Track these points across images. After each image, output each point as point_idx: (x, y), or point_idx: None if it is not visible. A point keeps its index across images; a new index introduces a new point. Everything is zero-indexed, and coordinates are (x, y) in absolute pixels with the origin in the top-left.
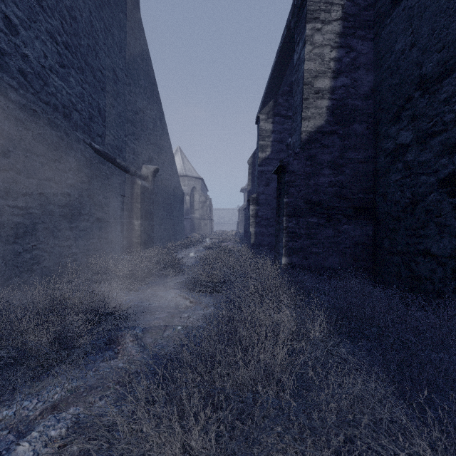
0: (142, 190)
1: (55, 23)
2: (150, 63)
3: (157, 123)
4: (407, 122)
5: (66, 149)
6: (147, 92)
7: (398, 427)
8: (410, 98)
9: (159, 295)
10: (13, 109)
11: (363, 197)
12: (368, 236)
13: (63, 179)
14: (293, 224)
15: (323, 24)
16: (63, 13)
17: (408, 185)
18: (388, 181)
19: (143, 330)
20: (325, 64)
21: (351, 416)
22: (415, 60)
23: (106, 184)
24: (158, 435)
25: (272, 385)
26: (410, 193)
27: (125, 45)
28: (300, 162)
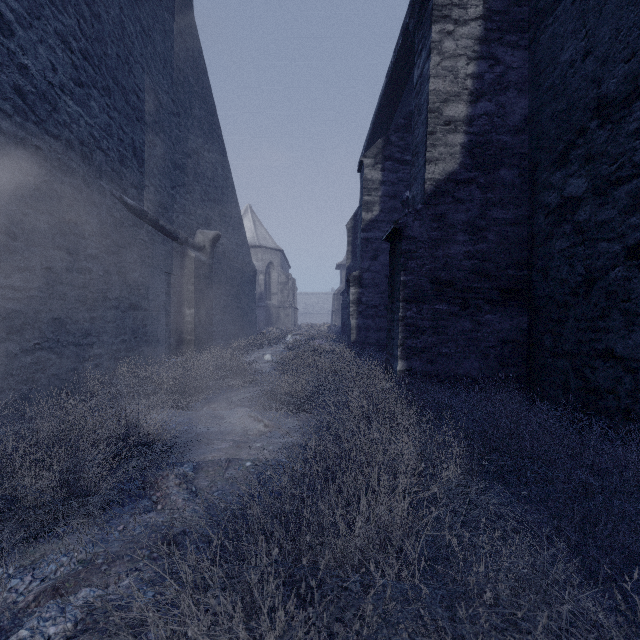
0: (196, 265)
1: (68, 21)
2: (208, 85)
3: (217, 171)
4: (579, 165)
5: (85, 205)
6: (204, 127)
7: (588, 625)
8: (582, 130)
9: (219, 415)
10: (6, 144)
11: (513, 274)
12: (521, 330)
13: (80, 248)
14: (414, 313)
15: (457, 25)
16: (81, 7)
17: (580, 256)
18: (551, 251)
19: (195, 468)
20: (460, 83)
21: (521, 614)
22: (591, 74)
23: (144, 256)
24: (212, 639)
25: (390, 557)
26: (584, 268)
27: (172, 59)
28: (423, 224)
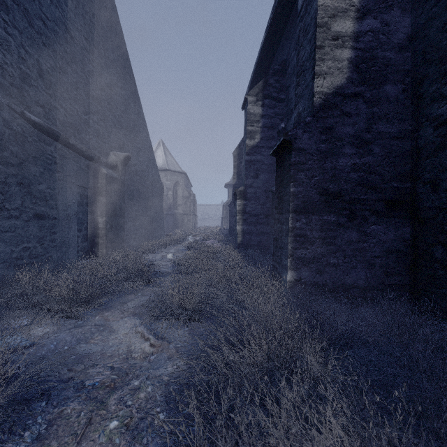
0: (107, 181)
1: None
2: (121, 34)
3: (130, 105)
4: None
5: None
6: (117, 67)
7: None
8: None
9: (109, 327)
10: None
11: (397, 187)
12: (405, 240)
13: None
14: (303, 224)
15: None
16: None
17: None
18: (442, 162)
19: (39, 438)
20: None
21: None
22: None
23: (53, 170)
24: None
25: None
26: None
27: (85, 2)
28: (312, 136)
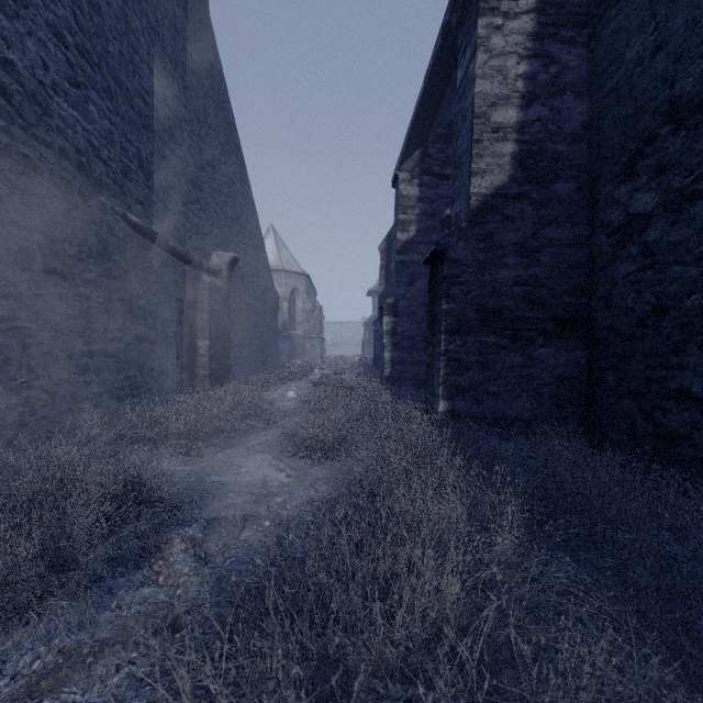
0: (211, 292)
1: (62, 12)
2: (225, 90)
3: (235, 186)
4: (648, 177)
5: (82, 223)
6: (220, 136)
7: None
8: (652, 138)
9: (236, 463)
10: None
11: (570, 302)
12: (579, 365)
13: (76, 272)
14: (457, 347)
15: (506, 19)
16: None
17: (649, 282)
18: (614, 275)
19: (206, 529)
20: (510, 84)
21: None
22: (662, 73)
23: (152, 281)
24: None
25: (442, 662)
26: (653, 295)
27: (184, 59)
28: (468, 245)
